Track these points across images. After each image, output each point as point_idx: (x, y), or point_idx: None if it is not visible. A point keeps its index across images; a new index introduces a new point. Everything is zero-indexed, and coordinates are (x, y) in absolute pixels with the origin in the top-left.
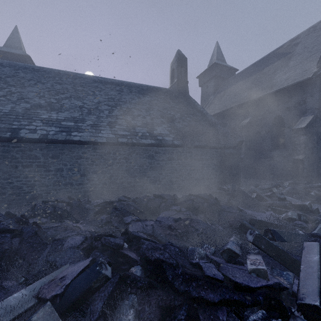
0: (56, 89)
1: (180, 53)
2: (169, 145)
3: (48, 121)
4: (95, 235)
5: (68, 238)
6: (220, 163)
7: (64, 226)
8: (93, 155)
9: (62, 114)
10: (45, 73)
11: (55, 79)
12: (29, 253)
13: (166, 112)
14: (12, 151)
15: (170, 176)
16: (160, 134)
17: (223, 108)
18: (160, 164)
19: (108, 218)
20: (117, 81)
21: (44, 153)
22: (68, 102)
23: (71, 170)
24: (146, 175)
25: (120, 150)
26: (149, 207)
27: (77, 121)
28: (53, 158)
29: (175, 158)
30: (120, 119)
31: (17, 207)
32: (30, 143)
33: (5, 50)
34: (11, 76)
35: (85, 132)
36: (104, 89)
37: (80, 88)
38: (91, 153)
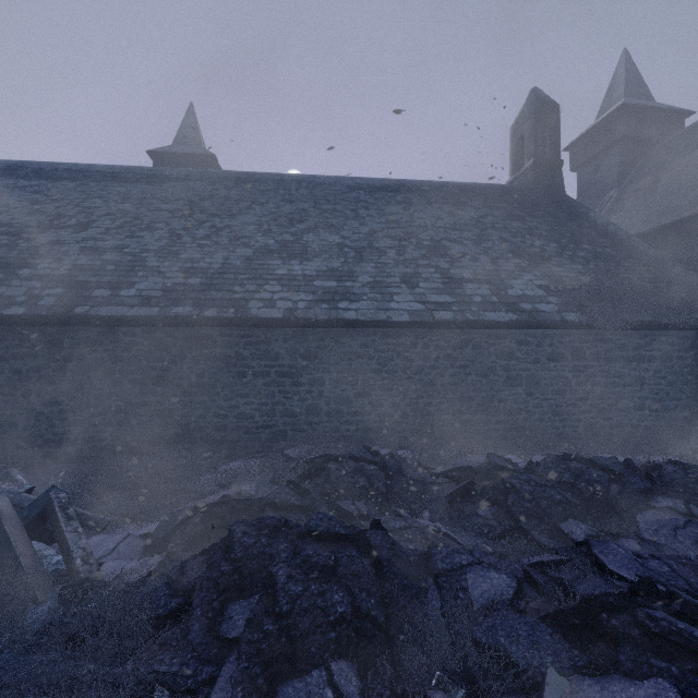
0: (287, 212)
1: (541, 95)
2: (554, 323)
3: (289, 281)
4: (595, 594)
5: (467, 572)
6: (693, 369)
7: (417, 529)
8: (380, 351)
9: (311, 265)
10: (260, 184)
11: (279, 193)
12: (408, 604)
13: (522, 242)
14: (236, 345)
15: (555, 400)
16: (524, 296)
17: (660, 219)
18: (530, 371)
19: (500, 517)
20: (392, 182)
21: (291, 347)
22: (314, 237)
23: (340, 384)
24: (495, 396)
25: (438, 339)
26: (588, 494)
27: (341, 278)
28: (306, 357)
29: (567, 356)
30: (424, 267)
31: (264, 461)
32: (266, 327)
33: (177, 150)
34: (207, 197)
35: (362, 301)
36: (373, 202)
37: (328, 206)
38: (376, 346)
